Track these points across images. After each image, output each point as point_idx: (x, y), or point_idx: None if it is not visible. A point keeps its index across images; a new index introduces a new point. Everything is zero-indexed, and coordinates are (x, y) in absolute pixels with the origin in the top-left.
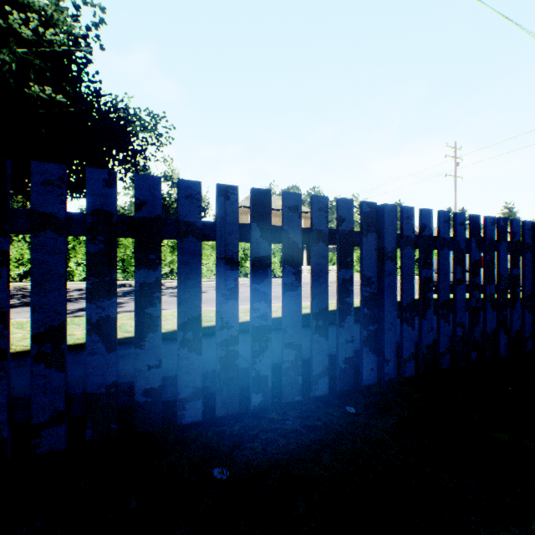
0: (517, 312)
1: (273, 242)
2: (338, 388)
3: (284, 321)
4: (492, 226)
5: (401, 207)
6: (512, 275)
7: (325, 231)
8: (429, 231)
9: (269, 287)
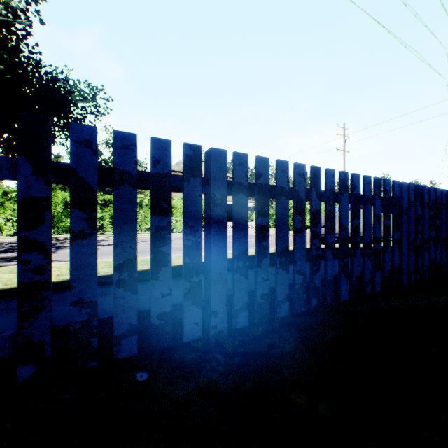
0: (358, 259)
1: (58, 181)
2: (151, 347)
3: (71, 275)
4: (333, 179)
5: (233, 153)
6: (353, 225)
7: (133, 173)
8: (265, 180)
9: (47, 234)
